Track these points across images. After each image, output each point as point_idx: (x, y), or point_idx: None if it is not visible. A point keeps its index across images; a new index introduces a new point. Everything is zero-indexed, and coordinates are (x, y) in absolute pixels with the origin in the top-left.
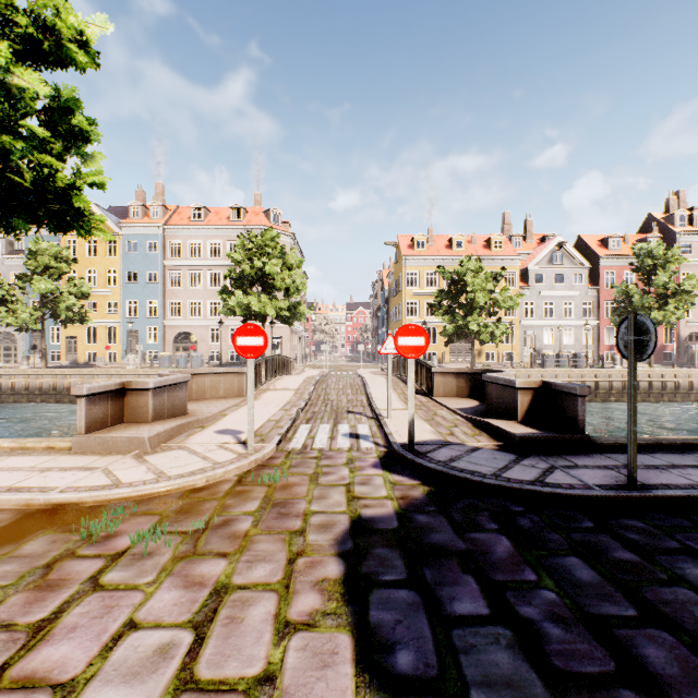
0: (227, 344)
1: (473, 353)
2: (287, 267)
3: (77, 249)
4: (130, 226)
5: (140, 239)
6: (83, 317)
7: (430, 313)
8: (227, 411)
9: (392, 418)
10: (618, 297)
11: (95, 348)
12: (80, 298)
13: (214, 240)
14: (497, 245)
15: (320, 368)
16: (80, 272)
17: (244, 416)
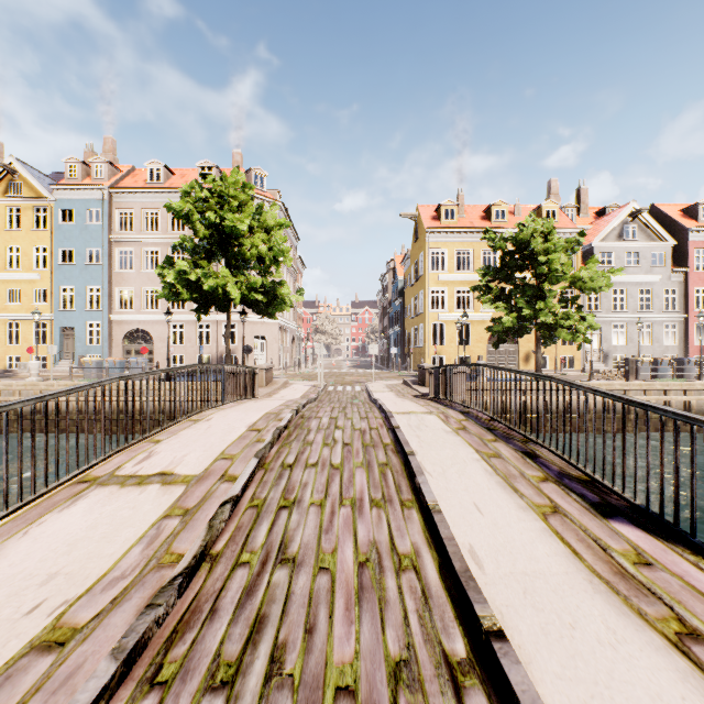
0: (193, 345)
1: (539, 358)
2: (262, 229)
3: None
4: (63, 188)
5: (77, 206)
6: None
7: (456, 307)
8: None
9: None
10: None
11: (18, 351)
12: None
13: None
14: (550, 215)
15: (314, 378)
16: None
17: None
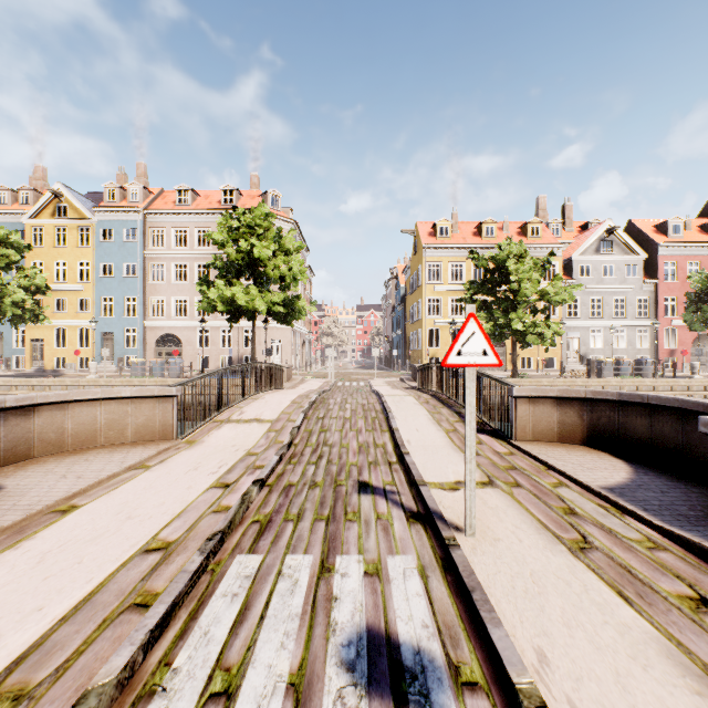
0: (217, 348)
1: (515, 359)
2: (283, 252)
3: (44, 237)
4: (104, 210)
5: (116, 226)
6: (36, 316)
7: (453, 313)
8: (90, 493)
9: (474, 532)
10: (697, 289)
11: (64, 353)
12: (35, 292)
13: (202, 227)
14: (535, 232)
15: (324, 376)
16: (47, 264)
17: (108, 516)
